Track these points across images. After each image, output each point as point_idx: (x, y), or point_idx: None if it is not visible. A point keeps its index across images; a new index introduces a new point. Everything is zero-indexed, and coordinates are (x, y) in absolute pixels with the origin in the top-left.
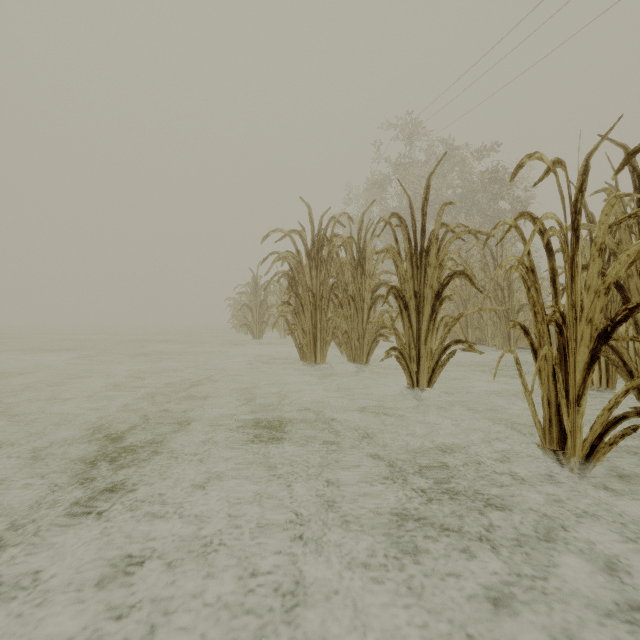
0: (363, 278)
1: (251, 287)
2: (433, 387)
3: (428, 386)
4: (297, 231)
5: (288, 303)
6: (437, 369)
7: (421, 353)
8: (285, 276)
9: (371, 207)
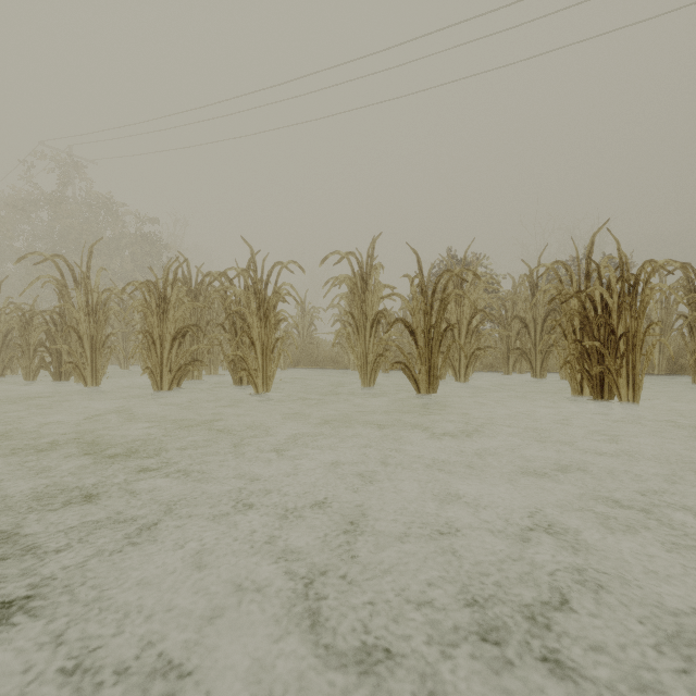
0: None
1: None
2: (16, 382)
3: (2, 376)
4: None
5: None
6: (6, 368)
7: None
8: None
9: (1, 226)
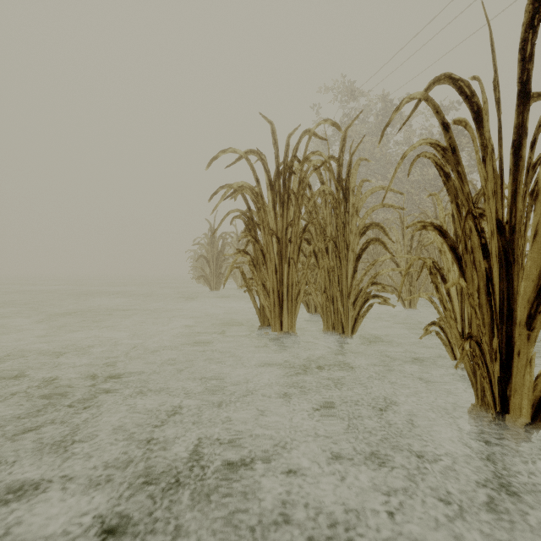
0: (347, 216)
1: (208, 238)
2: None
3: (535, 417)
4: (256, 152)
5: (244, 251)
6: None
7: (515, 346)
8: (240, 216)
9: None
